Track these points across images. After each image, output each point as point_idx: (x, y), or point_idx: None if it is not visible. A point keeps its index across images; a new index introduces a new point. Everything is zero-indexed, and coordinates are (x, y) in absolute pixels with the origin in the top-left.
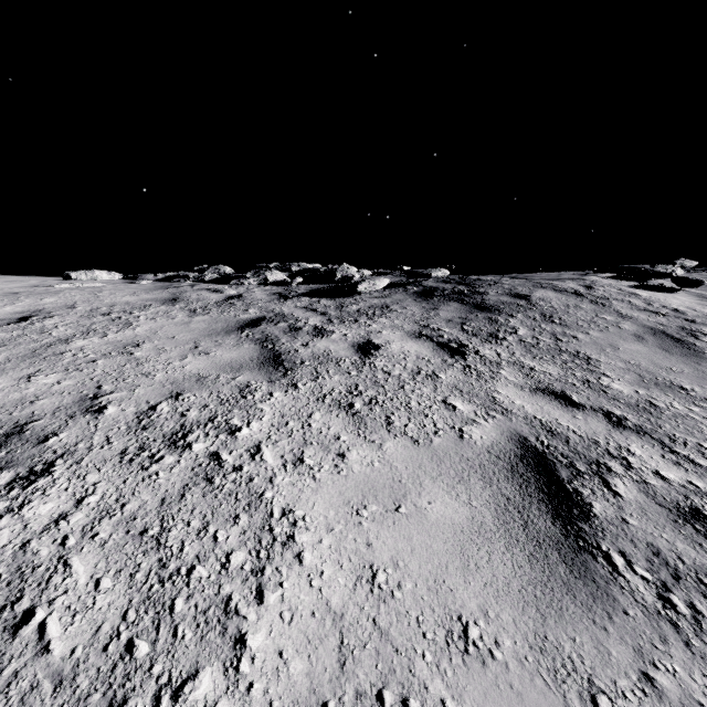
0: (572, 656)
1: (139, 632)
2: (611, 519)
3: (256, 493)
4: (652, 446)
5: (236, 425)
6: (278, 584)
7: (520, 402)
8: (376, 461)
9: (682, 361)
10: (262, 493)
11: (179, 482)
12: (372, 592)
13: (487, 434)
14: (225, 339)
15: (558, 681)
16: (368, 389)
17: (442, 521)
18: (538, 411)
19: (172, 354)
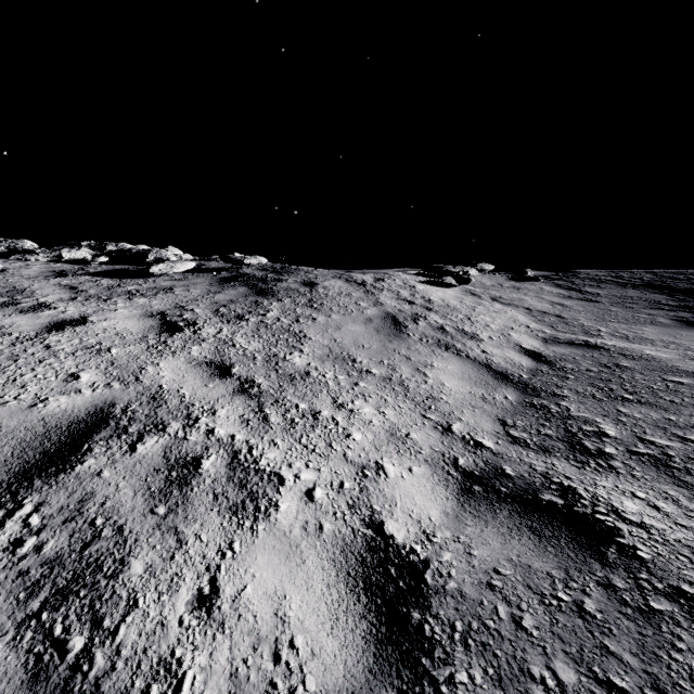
0: None
1: None
2: (84, 473)
3: None
4: (245, 408)
5: None
6: None
7: (167, 373)
8: None
9: (380, 340)
10: None
11: None
12: None
13: (72, 403)
14: None
15: None
16: None
17: None
18: (173, 381)
19: None
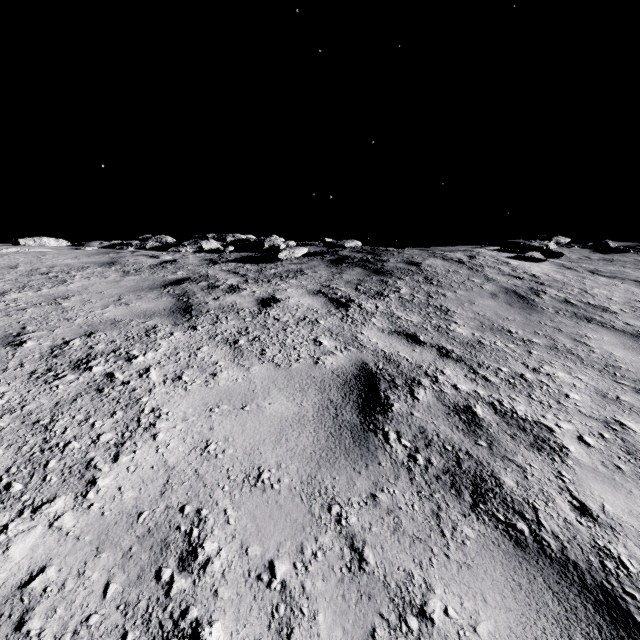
0: (328, 486)
1: (17, 478)
2: (402, 413)
3: (135, 398)
4: (461, 369)
5: (135, 355)
6: (132, 451)
7: (376, 340)
8: (240, 378)
9: (518, 312)
10: (140, 398)
11: (74, 391)
12: (202, 455)
13: (338, 361)
14: (148, 294)
15: (311, 499)
16: (255, 330)
17: (274, 415)
18: (387, 346)
19: (96, 304)
